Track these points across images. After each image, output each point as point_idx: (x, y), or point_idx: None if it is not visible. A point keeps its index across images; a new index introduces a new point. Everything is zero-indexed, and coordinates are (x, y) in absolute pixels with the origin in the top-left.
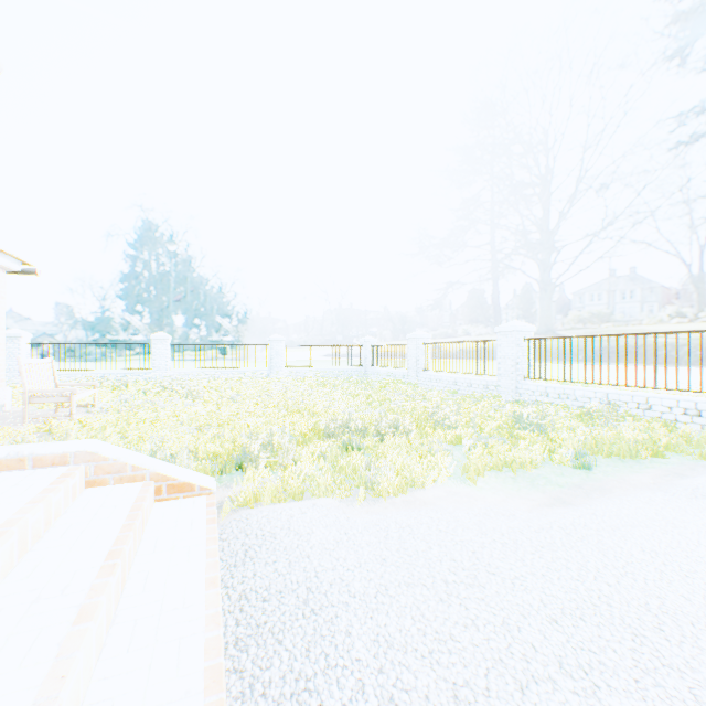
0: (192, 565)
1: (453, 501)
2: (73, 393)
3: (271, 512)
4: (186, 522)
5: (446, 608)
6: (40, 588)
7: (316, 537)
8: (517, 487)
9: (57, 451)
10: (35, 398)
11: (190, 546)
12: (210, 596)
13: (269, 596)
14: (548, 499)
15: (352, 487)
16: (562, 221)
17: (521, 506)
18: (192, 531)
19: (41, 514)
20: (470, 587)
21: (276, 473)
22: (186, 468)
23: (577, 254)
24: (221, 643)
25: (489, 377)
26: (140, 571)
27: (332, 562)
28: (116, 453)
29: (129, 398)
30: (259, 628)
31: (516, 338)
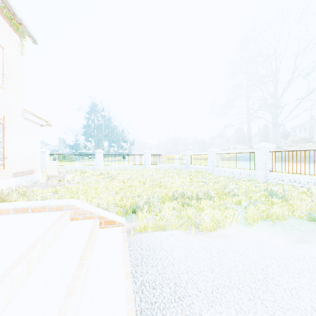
0: (117, 264)
1: (242, 236)
2: (65, 175)
3: (152, 237)
4: (113, 240)
5: (253, 305)
6: (51, 273)
7: (175, 253)
8: (276, 230)
9: (59, 204)
10: (51, 177)
11: (115, 253)
12: (126, 283)
13: (155, 286)
14: (295, 238)
15: (188, 225)
16: (285, 92)
17: (280, 241)
18: (116, 245)
19: (52, 235)
20: (265, 292)
21: (151, 216)
22: (112, 212)
23: (293, 108)
24: (134, 313)
25: (248, 170)
26: (94, 265)
27: (185, 268)
28: (82, 206)
29: (87, 178)
30: (152, 305)
31: (265, 151)
